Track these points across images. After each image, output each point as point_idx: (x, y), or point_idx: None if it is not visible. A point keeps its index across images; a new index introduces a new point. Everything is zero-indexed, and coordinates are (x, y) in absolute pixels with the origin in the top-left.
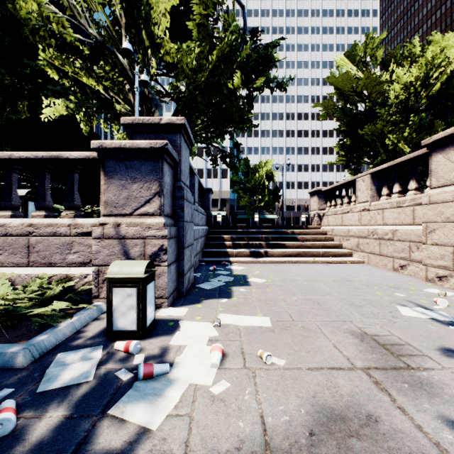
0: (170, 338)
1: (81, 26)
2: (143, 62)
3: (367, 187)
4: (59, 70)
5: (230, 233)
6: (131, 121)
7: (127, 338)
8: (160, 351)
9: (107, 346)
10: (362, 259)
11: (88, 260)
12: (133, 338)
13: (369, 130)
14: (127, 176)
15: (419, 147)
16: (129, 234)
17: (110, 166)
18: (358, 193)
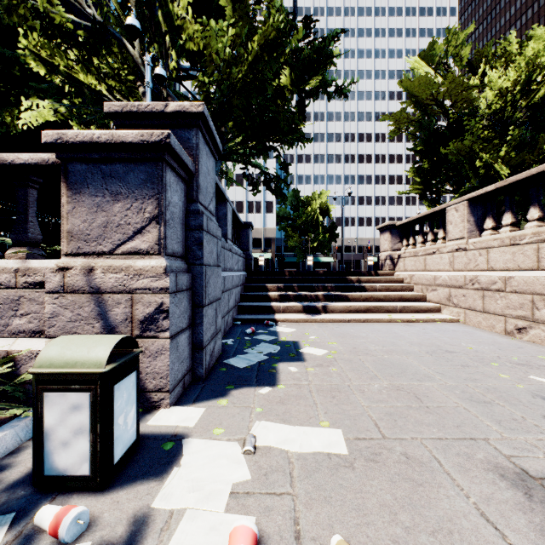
0: (158, 486)
1: (75, 3)
2: (160, 54)
3: (462, 219)
4: (46, 63)
5: (276, 281)
6: (120, 108)
7: (73, 488)
8: (128, 530)
9: (25, 513)
10: (456, 317)
11: (44, 327)
12: (86, 488)
13: (455, 148)
14: (104, 191)
15: (516, 171)
16: (106, 285)
17: (76, 173)
18: (449, 227)
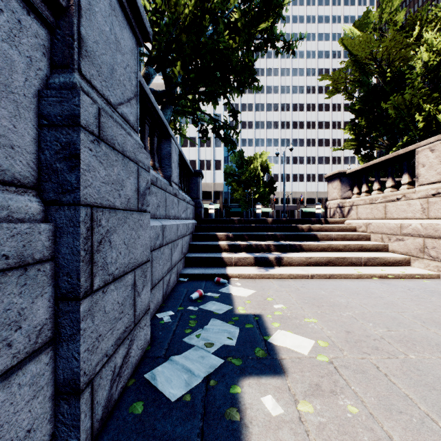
0: None
1: None
2: None
3: None
4: None
5: (226, 229)
6: None
7: None
8: None
9: None
10: (436, 272)
11: None
12: None
13: (395, 102)
14: None
15: None
16: None
17: None
18: (420, 170)
